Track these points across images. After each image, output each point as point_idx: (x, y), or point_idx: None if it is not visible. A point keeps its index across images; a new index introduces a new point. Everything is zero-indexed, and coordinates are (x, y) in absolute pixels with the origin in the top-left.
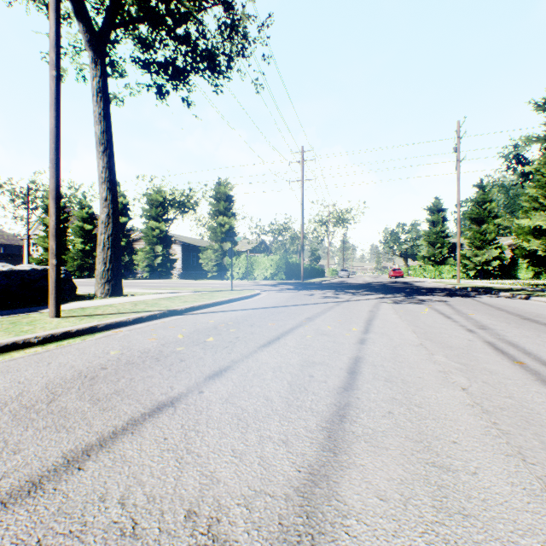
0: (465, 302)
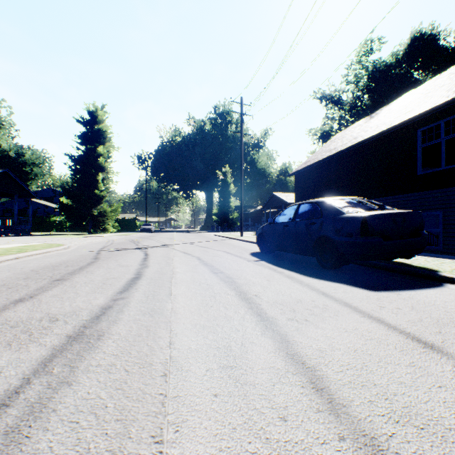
0: None
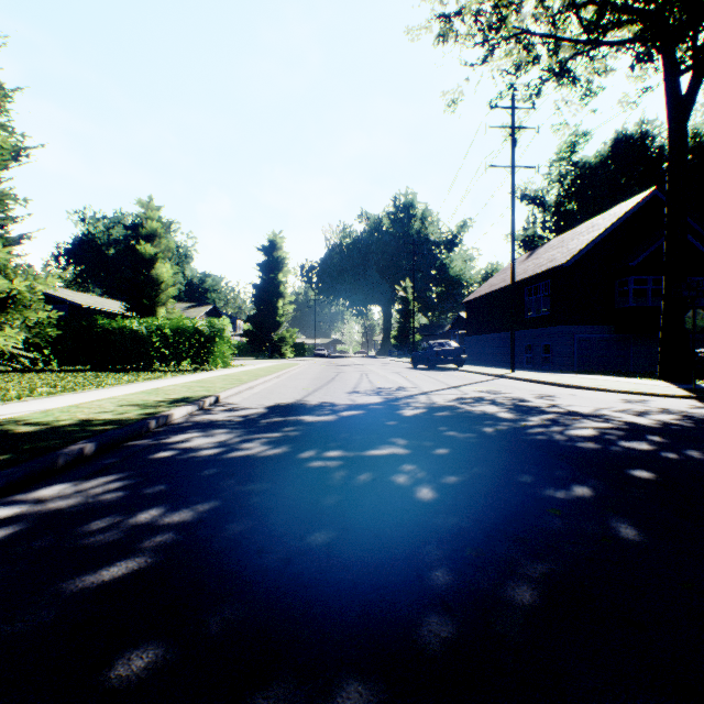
0: (331, 391)
